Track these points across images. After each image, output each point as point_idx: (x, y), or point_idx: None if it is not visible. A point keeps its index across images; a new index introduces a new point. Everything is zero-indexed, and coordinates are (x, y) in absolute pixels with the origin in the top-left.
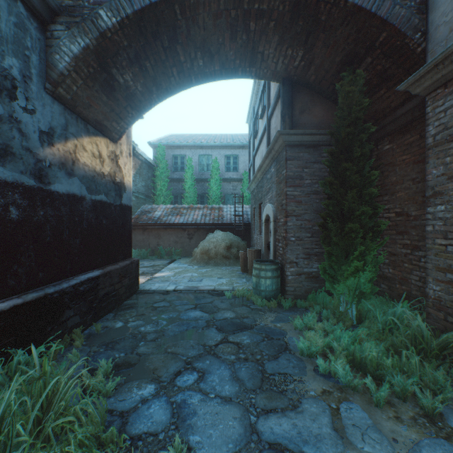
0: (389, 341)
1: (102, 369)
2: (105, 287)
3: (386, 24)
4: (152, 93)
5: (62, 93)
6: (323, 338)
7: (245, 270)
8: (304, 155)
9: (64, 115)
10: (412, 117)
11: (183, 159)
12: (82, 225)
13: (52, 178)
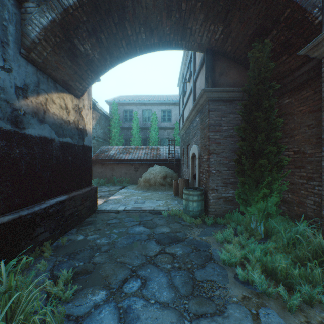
0: (294, 253)
1: (64, 278)
2: (70, 209)
3: (291, 1)
4: (106, 60)
5: (35, 57)
6: (240, 250)
7: (177, 194)
8: (222, 107)
9: (37, 74)
10: (308, 77)
11: (131, 113)
12: (52, 161)
13: (26, 123)
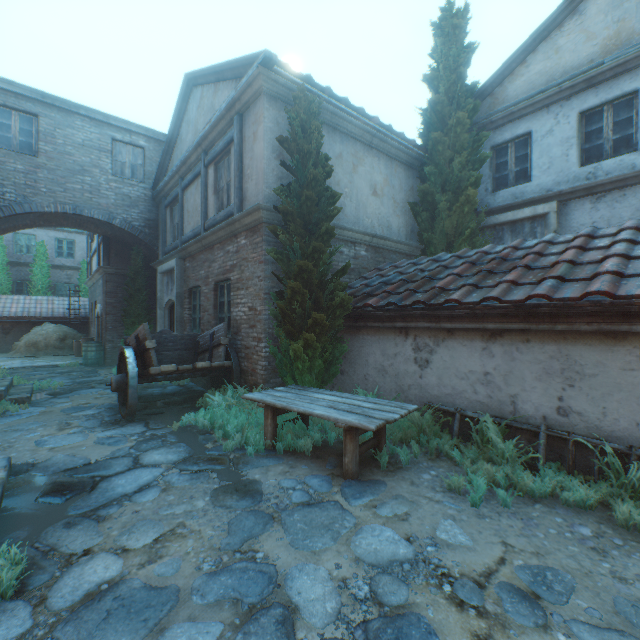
0: None
1: None
2: None
3: (143, 241)
4: None
5: None
6: (115, 367)
7: (81, 356)
8: (119, 280)
9: None
10: None
11: None
12: None
13: None
